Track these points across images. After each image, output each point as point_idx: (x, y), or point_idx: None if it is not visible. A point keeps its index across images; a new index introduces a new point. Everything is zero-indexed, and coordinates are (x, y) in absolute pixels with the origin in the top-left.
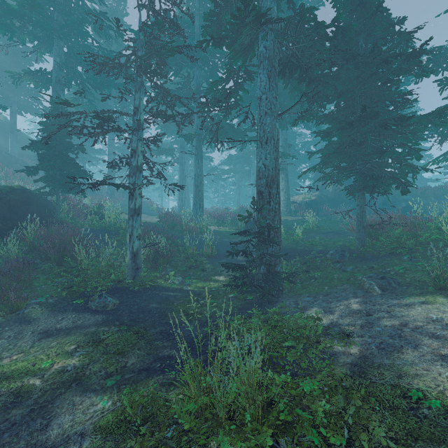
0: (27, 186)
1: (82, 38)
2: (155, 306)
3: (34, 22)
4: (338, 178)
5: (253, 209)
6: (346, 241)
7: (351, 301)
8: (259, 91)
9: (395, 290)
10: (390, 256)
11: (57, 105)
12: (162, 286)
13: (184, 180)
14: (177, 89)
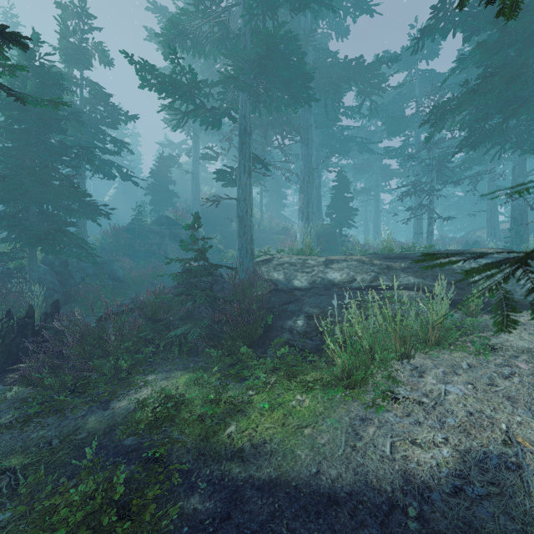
0: (290, 225)
1: (331, 121)
2: None
3: (320, 124)
4: None
5: (513, 227)
6: None
7: None
8: (513, 163)
9: None
10: None
11: (340, 174)
12: None
13: (379, 215)
14: (401, 146)
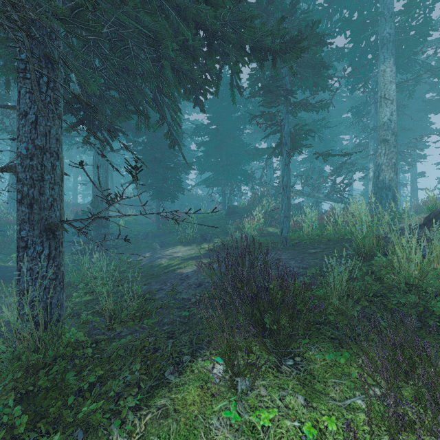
0: None
1: None
2: (12, 274)
3: None
4: (147, 188)
5: (92, 207)
6: (152, 228)
7: (147, 253)
8: None
9: (166, 246)
10: (170, 233)
11: None
12: (5, 266)
13: None
14: None
